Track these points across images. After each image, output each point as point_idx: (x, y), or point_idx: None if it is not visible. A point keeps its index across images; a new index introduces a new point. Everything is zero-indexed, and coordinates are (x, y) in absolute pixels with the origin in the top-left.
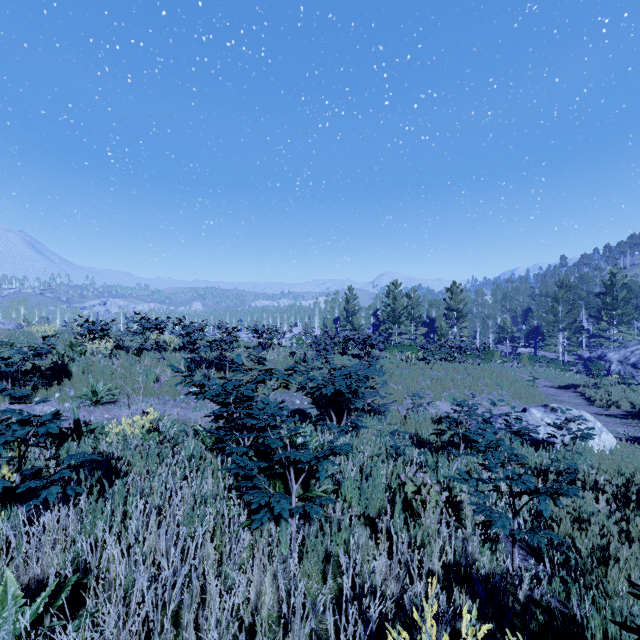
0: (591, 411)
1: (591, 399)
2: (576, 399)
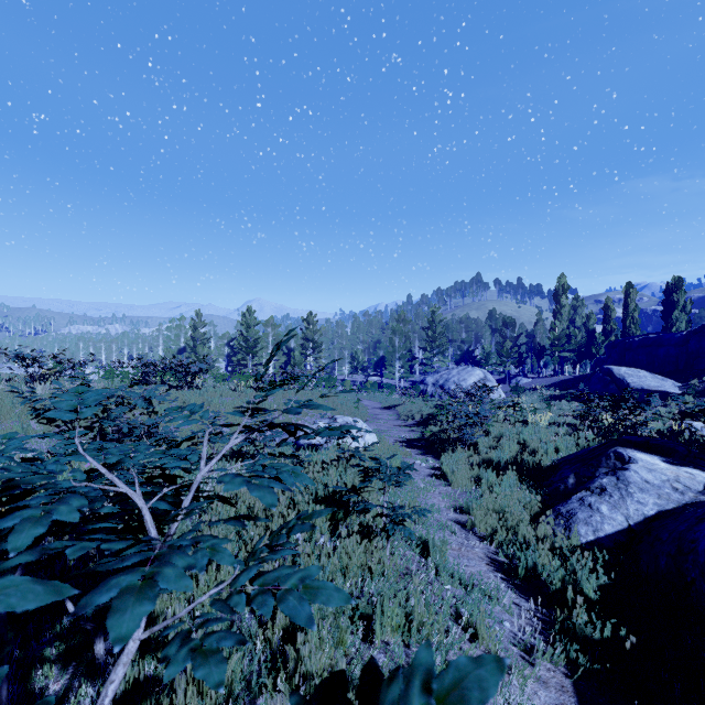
0: (396, 424)
1: (400, 415)
2: (391, 416)
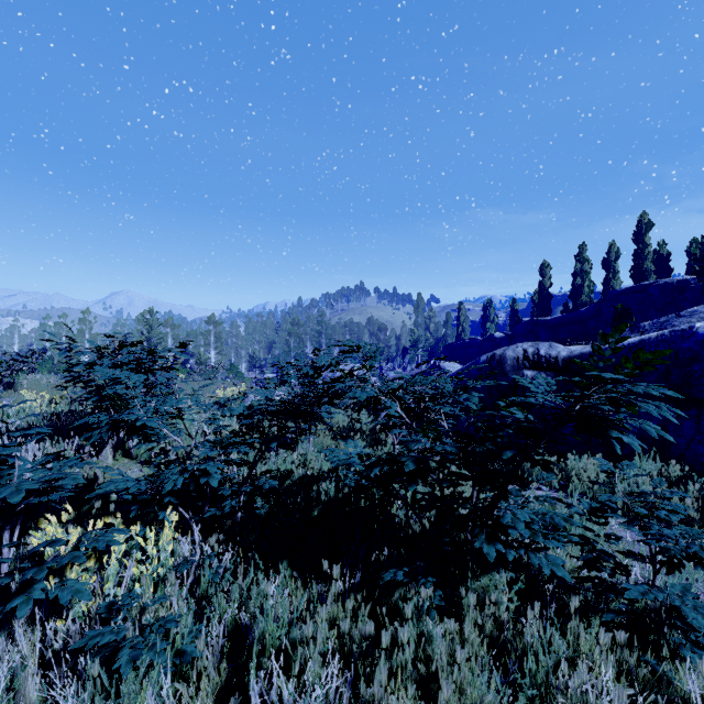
0: None
1: None
2: None
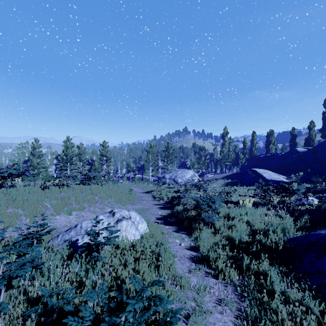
0: (153, 203)
1: (155, 197)
2: (150, 198)
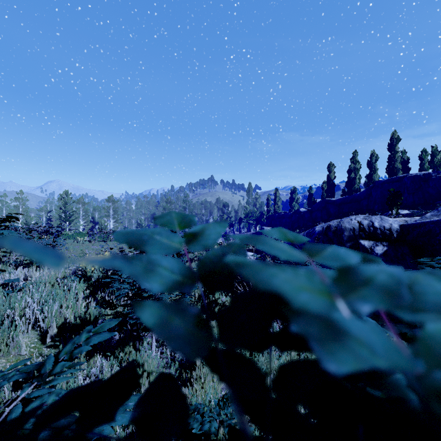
0: None
1: None
2: None
